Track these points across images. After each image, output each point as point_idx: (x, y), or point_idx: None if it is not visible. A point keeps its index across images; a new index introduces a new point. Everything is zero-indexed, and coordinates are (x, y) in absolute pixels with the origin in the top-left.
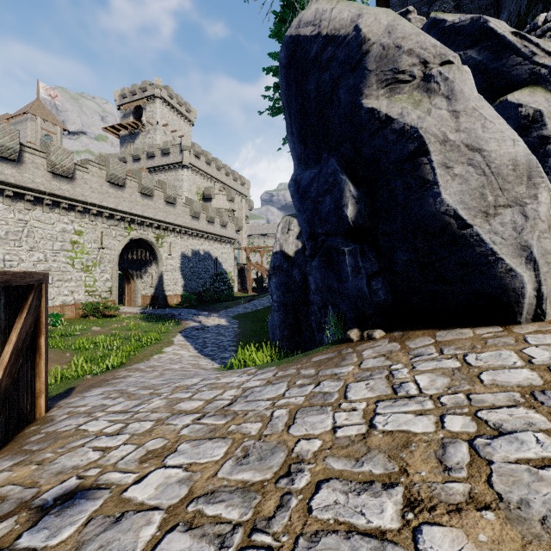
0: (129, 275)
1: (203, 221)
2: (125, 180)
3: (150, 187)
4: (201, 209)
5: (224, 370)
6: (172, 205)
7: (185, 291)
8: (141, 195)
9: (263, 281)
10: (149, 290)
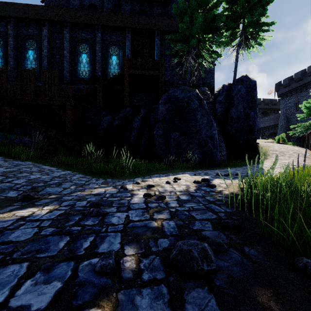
0: None
1: None
2: None
3: None
4: None
5: (266, 159)
6: None
7: None
8: None
9: None
10: None
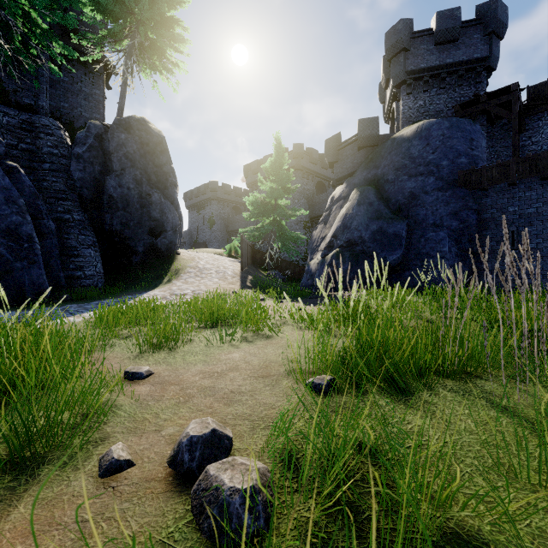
0: None
1: None
2: None
3: None
4: None
5: (167, 283)
6: None
7: None
8: None
9: None
10: None
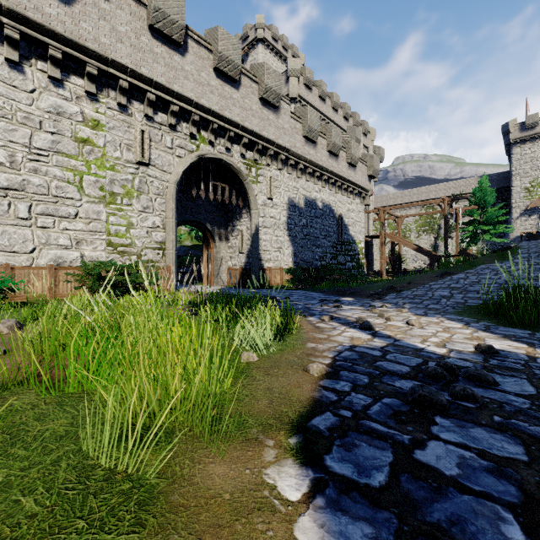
0: (207, 233)
1: (322, 151)
2: (187, 39)
3: (233, 60)
4: (319, 131)
5: None
6: (273, 110)
7: (294, 264)
8: (219, 78)
9: (400, 262)
10: (237, 259)
